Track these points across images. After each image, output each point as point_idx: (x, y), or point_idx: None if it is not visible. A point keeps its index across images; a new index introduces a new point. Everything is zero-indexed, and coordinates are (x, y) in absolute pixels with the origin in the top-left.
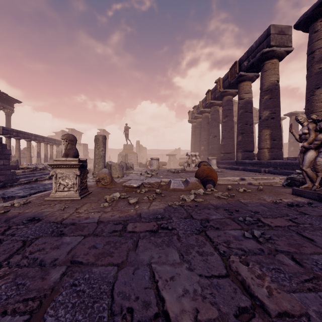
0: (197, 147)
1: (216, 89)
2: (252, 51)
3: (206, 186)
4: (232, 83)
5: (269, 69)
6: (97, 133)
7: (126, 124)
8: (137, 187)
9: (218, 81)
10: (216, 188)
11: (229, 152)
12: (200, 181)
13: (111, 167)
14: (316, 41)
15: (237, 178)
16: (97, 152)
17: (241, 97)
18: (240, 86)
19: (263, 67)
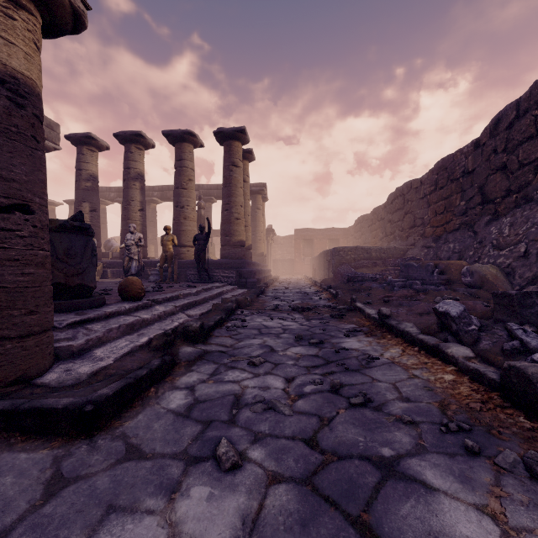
0: None
1: None
2: None
3: None
4: None
5: None
6: None
7: None
8: None
9: None
10: None
11: None
12: None
13: None
14: (83, 162)
15: None
16: None
17: None
18: None
19: None
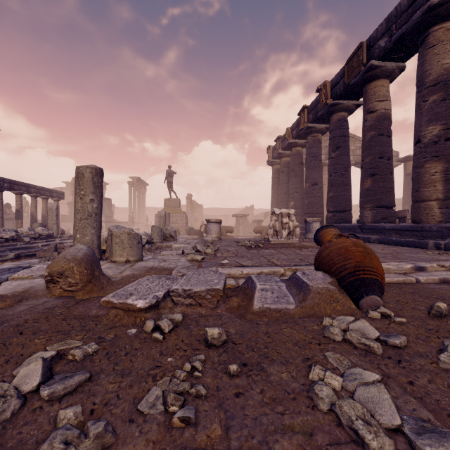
0: (282, 203)
1: (317, 103)
2: (399, 14)
3: (359, 302)
4: (353, 85)
5: (440, 41)
6: (128, 182)
7: (169, 166)
8: (148, 308)
9: (322, 87)
10: (386, 306)
11: (343, 209)
12: (337, 284)
13: (112, 238)
14: None
15: (407, 265)
16: (79, 204)
17: (371, 108)
18: (369, 88)
19: (427, 39)
